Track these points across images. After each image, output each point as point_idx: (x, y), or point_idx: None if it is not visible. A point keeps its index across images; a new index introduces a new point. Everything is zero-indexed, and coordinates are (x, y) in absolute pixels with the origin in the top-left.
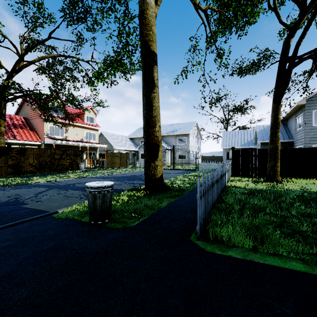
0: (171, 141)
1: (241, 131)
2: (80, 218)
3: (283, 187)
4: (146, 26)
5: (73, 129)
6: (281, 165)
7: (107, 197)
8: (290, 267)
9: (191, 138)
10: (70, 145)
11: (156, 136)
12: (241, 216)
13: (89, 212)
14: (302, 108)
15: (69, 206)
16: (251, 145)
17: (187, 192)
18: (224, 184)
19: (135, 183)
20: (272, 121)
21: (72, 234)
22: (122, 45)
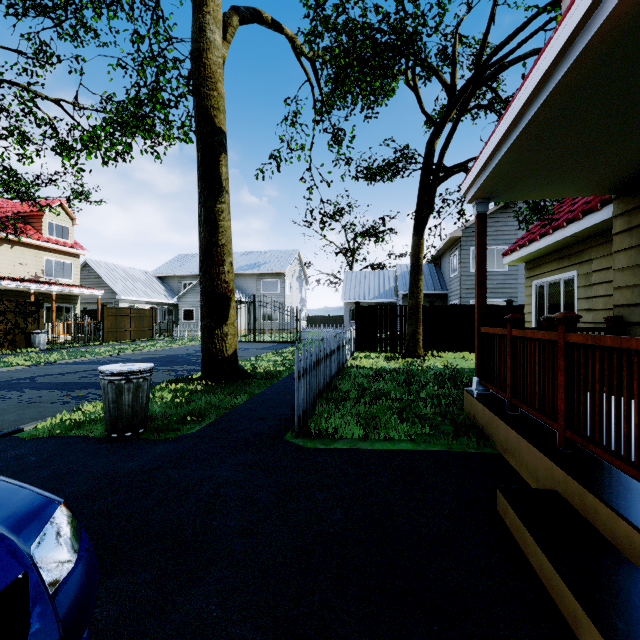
0: (248, 286)
1: (375, 272)
2: (86, 432)
3: (424, 364)
4: (206, 79)
5: (10, 251)
6: (426, 331)
7: (142, 389)
8: (398, 448)
9: (288, 281)
10: (1, 288)
11: (226, 281)
12: (356, 404)
13: (108, 417)
14: (457, 242)
15: (42, 418)
16: (390, 297)
17: (280, 379)
18: (340, 364)
19: (179, 369)
20: (412, 263)
21: (81, 455)
22: (149, 89)
